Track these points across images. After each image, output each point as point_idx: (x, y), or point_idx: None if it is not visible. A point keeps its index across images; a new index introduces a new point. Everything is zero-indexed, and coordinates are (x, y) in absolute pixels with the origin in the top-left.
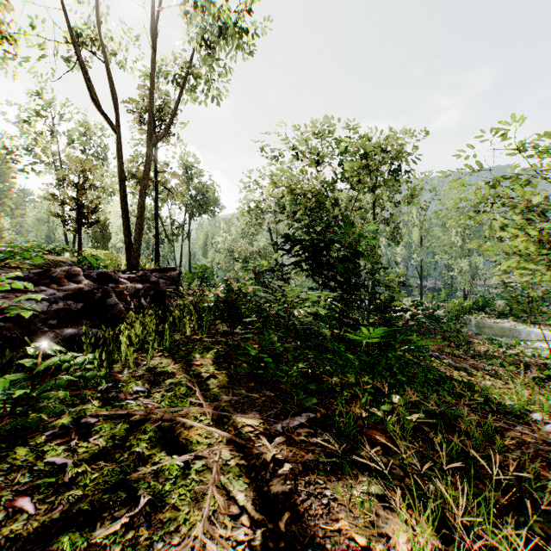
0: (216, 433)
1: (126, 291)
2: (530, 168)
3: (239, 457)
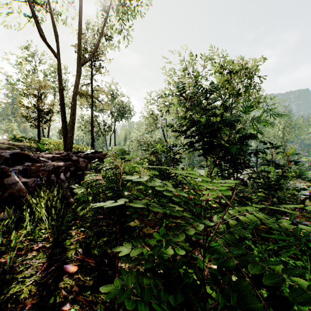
0: None
1: (43, 168)
2: None
3: None
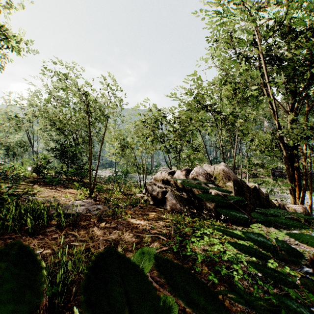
0: (43, 188)
1: None
2: (120, 134)
3: (49, 188)
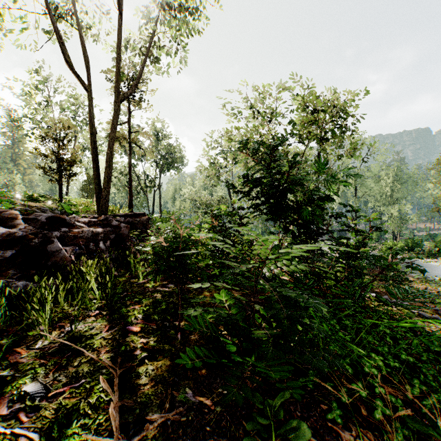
0: None
1: (81, 235)
2: None
3: None
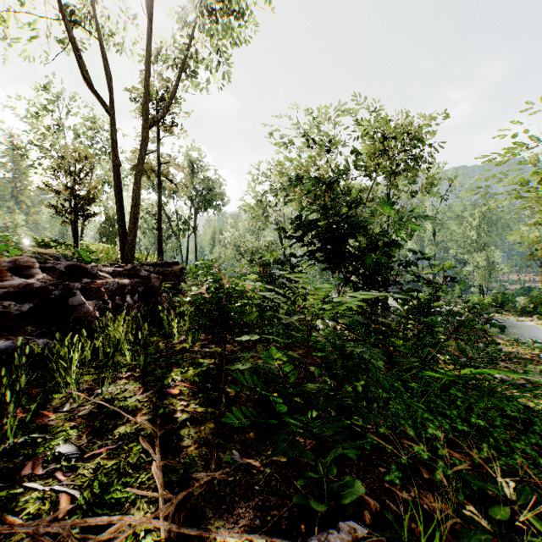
0: None
1: (106, 287)
2: None
3: None
